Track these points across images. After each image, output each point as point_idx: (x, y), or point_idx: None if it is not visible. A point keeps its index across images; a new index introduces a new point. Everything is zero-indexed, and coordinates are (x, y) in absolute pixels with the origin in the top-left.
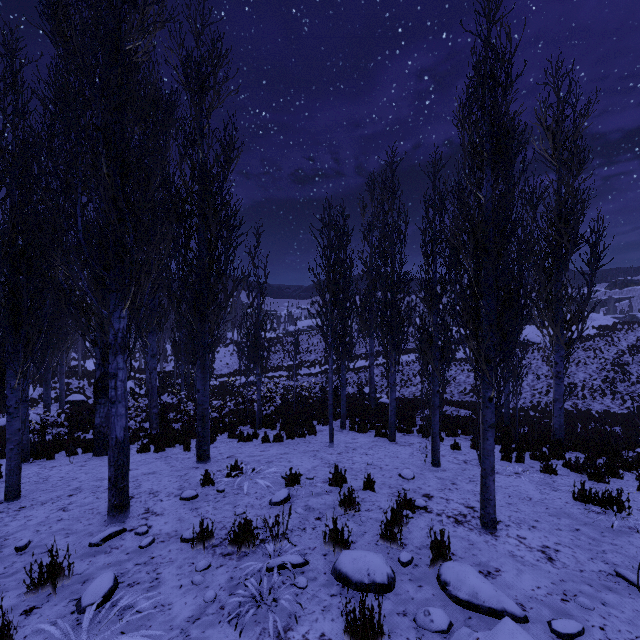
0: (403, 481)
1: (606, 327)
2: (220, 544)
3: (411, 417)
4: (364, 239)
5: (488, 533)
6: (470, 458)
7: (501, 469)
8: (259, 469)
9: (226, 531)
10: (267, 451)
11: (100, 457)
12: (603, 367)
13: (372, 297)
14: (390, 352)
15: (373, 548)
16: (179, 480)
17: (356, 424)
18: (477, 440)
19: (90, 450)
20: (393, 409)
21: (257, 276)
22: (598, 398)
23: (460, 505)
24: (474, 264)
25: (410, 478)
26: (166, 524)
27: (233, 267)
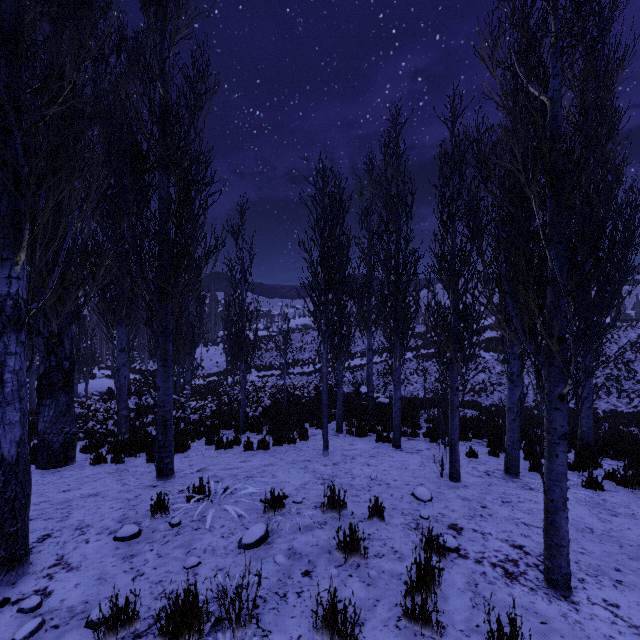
0: (418, 504)
1: (605, 324)
2: (147, 631)
3: (414, 418)
4: (362, 223)
5: (560, 597)
6: (492, 468)
7: (535, 484)
8: (233, 488)
9: (164, 602)
10: (248, 462)
11: (43, 471)
12: (606, 365)
13: (373, 279)
14: (394, 343)
15: (393, 636)
16: (124, 506)
17: (353, 427)
18: (494, 445)
19: (35, 461)
20: (398, 410)
21: (241, 259)
22: (603, 397)
23: (503, 543)
24: (538, 196)
25: (427, 499)
26: (76, 588)
27: (205, 236)
